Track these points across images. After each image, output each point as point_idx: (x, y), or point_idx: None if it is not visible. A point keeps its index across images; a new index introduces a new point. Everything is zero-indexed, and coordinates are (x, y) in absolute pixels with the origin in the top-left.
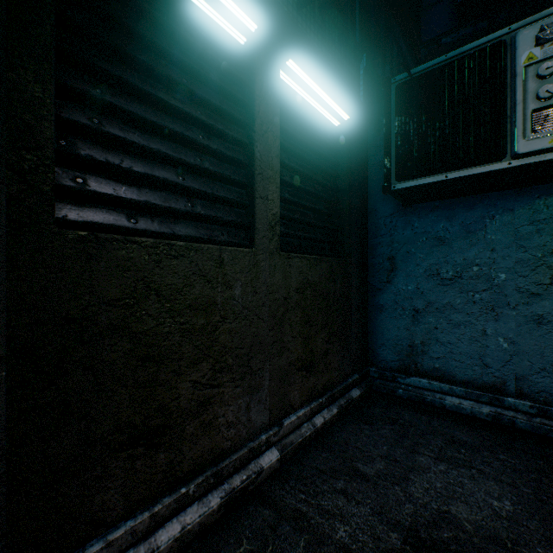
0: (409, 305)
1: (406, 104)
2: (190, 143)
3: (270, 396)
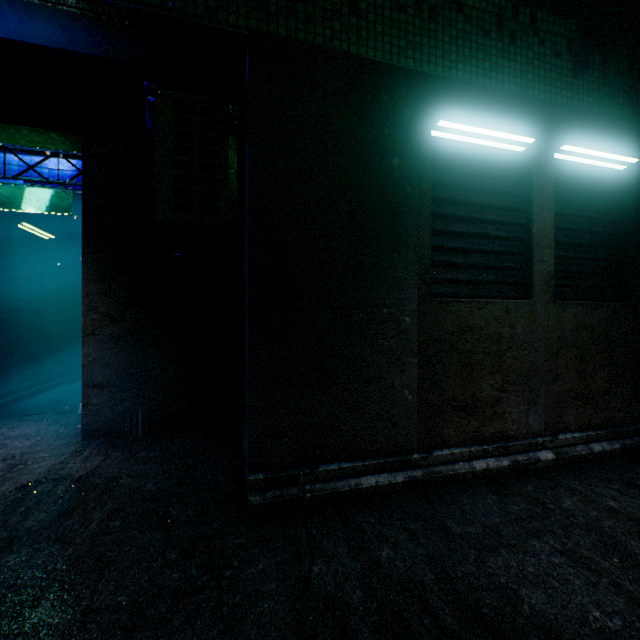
0: None
1: None
2: (486, 236)
3: (544, 411)
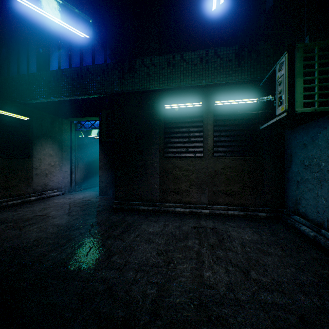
0: (295, 179)
1: (261, 96)
2: (186, 137)
3: (208, 196)
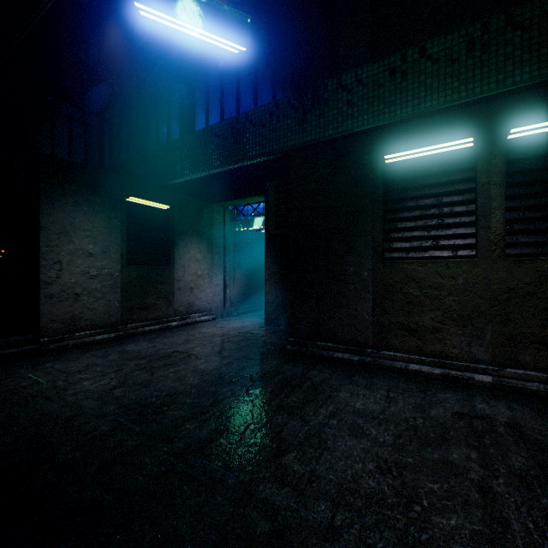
0: None
1: None
2: (433, 216)
3: (491, 346)
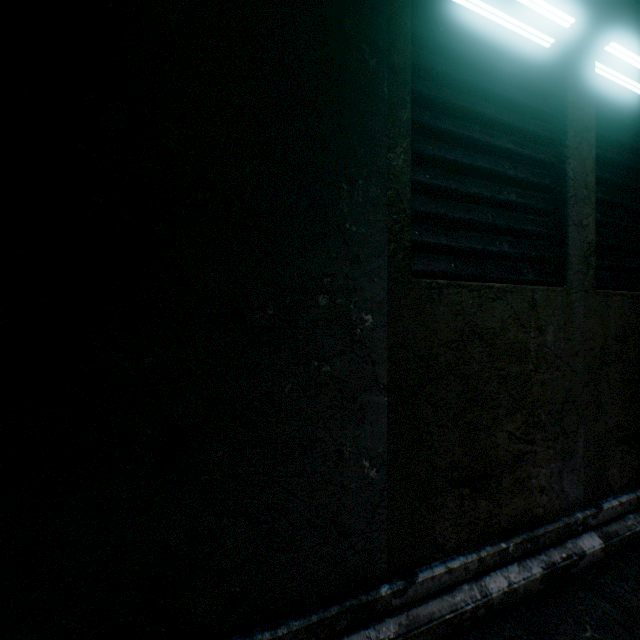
0: None
1: None
2: (499, 177)
3: (583, 467)
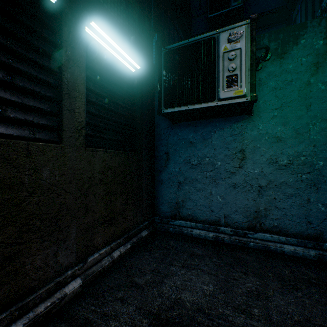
0: (176, 179)
1: (169, 64)
2: None
3: (76, 243)
